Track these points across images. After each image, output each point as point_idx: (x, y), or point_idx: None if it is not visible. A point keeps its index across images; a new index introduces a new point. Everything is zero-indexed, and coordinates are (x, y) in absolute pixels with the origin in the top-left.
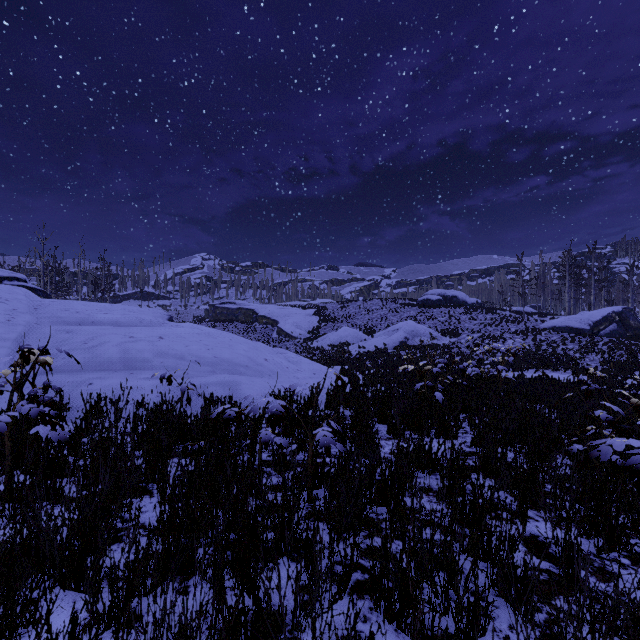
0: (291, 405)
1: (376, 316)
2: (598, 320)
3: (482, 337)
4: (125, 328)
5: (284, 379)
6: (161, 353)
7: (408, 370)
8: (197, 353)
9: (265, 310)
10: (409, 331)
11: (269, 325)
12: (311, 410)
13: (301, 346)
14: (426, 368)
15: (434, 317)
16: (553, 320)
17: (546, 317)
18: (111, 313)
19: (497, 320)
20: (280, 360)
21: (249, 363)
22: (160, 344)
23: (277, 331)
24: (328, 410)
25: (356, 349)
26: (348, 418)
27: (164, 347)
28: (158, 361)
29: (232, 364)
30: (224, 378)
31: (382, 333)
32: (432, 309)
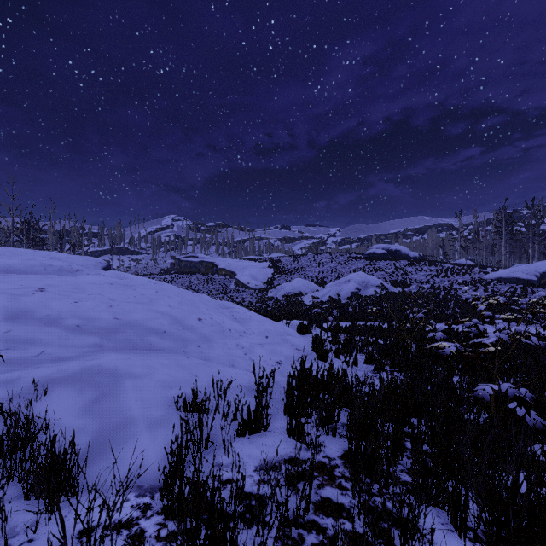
0: (197, 470)
1: (326, 268)
2: (545, 271)
3: (432, 288)
4: (0, 276)
5: (220, 351)
6: (18, 314)
7: (374, 325)
8: (87, 313)
9: (224, 263)
10: (360, 282)
11: (228, 277)
12: (256, 437)
13: (256, 296)
14: (483, 351)
15: (381, 269)
16: (498, 271)
17: (486, 269)
18: (10, 258)
19: (442, 272)
20: (221, 319)
21: (170, 327)
22: (28, 299)
23: (235, 282)
24: (290, 438)
25: (309, 299)
26: (338, 474)
27: (31, 304)
28: (1, 329)
29: (140, 330)
30: (95, 365)
31: (334, 284)
32: (378, 262)
